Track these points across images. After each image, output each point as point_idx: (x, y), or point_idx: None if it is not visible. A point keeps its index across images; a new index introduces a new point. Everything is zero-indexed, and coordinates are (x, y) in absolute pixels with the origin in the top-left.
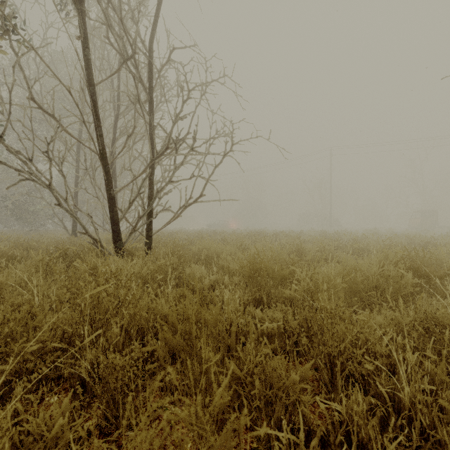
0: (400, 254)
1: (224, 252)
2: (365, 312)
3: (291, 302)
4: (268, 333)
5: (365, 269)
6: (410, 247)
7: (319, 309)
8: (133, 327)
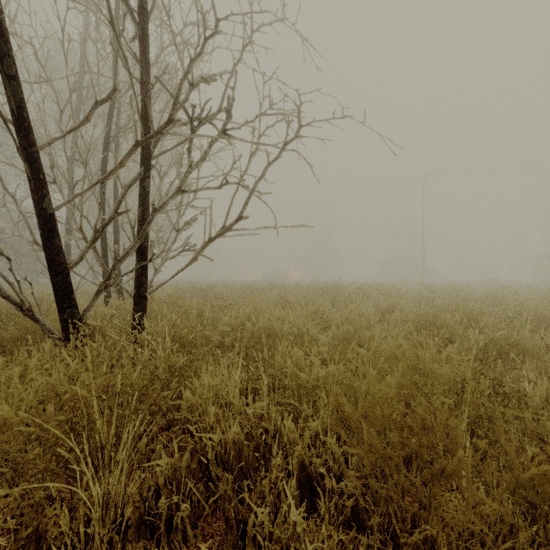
0: None
1: (285, 327)
2: None
3: None
4: None
5: None
6: None
7: None
8: None
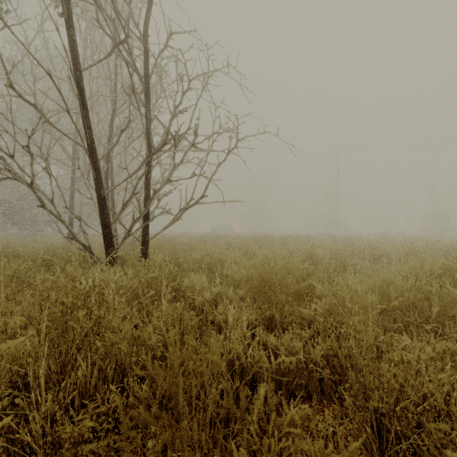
0: (431, 263)
1: (228, 258)
2: (403, 337)
3: (308, 322)
4: (285, 369)
5: (400, 283)
6: (432, 253)
7: (348, 335)
8: (109, 363)
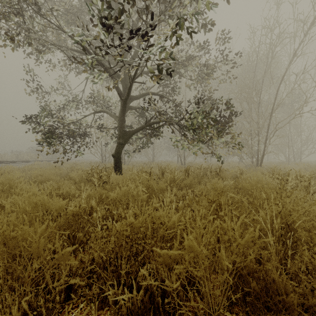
0: None
1: None
2: None
3: None
4: None
5: None
6: None
7: None
8: None
